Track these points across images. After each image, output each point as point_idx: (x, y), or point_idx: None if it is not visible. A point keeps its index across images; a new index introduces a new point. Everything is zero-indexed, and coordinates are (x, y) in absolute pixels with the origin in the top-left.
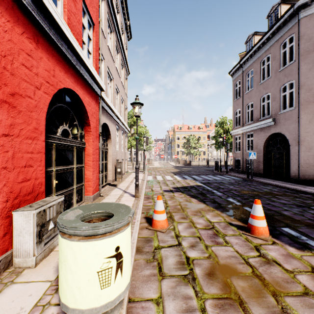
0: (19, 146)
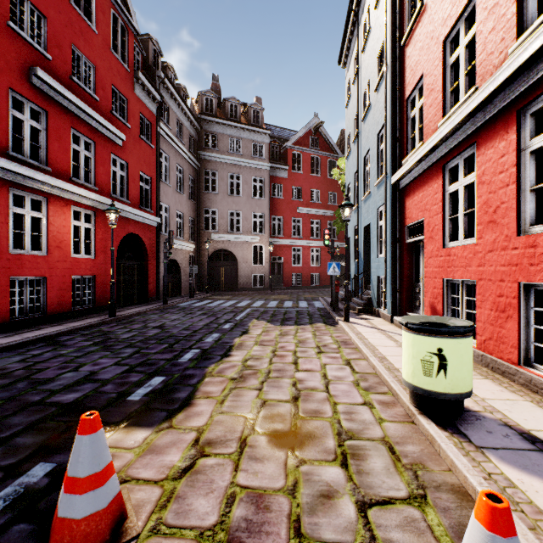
0: None
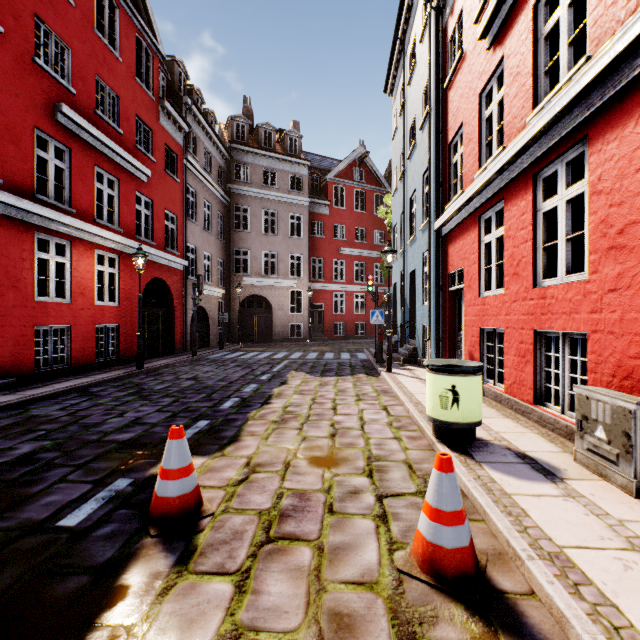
0: (631, 302)
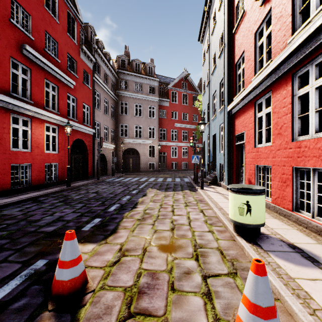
0: None
